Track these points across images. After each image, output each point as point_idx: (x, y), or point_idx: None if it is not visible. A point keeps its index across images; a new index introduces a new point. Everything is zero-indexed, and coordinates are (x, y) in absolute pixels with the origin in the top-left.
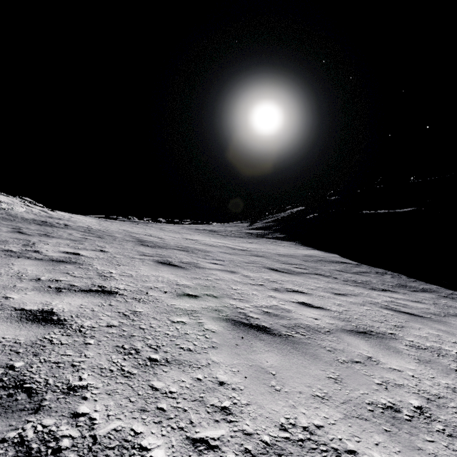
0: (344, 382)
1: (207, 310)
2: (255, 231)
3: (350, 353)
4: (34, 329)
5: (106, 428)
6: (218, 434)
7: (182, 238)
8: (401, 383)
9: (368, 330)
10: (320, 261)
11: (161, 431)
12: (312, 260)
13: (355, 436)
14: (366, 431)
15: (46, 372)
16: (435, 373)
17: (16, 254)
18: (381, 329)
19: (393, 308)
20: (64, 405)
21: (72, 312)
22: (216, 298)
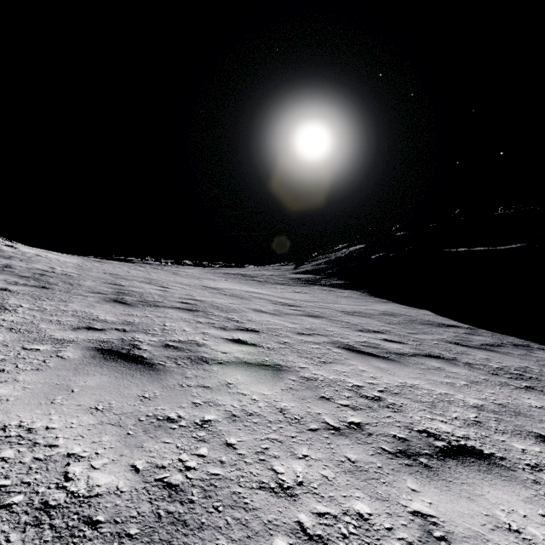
0: None
1: None
2: (303, 276)
3: None
4: None
5: None
6: None
7: (199, 287)
8: None
9: None
10: (412, 323)
11: None
12: (398, 322)
13: None
14: None
15: None
16: None
17: None
18: None
19: None
20: None
21: None
22: None
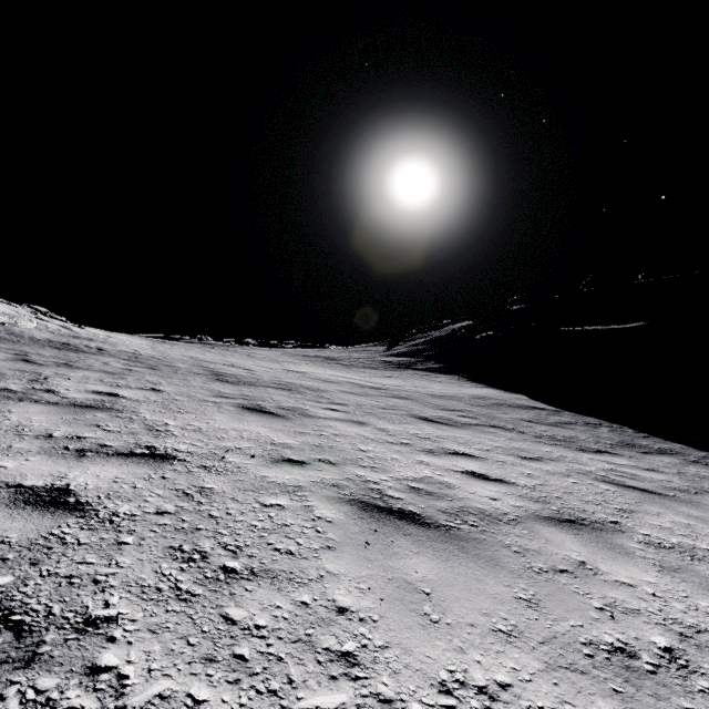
0: (543, 606)
1: (319, 485)
2: (395, 359)
3: (550, 555)
4: (36, 519)
5: (144, 693)
6: (335, 702)
7: (282, 370)
8: (636, 607)
9: (578, 517)
10: (498, 406)
11: (239, 698)
12: (485, 405)
13: (566, 702)
14: (584, 693)
15: (50, 593)
16: (689, 588)
17: (16, 395)
18: (598, 515)
19: (614, 481)
20: (76, 652)
21: (100, 490)
22: (333, 466)
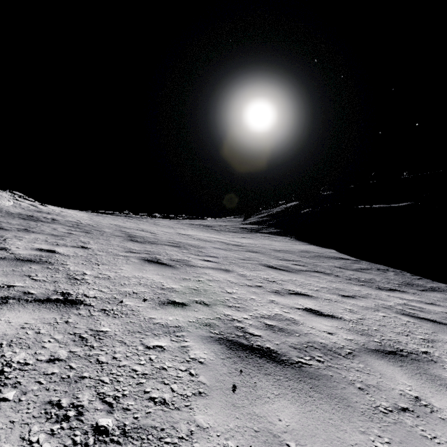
0: None
1: (195, 325)
2: (249, 226)
3: (389, 391)
4: None
5: None
6: None
7: (175, 233)
8: None
9: (397, 348)
10: (318, 257)
11: None
12: (309, 256)
13: None
14: None
15: None
16: None
17: None
18: (411, 346)
19: (410, 314)
20: None
21: (5, 337)
22: (207, 307)
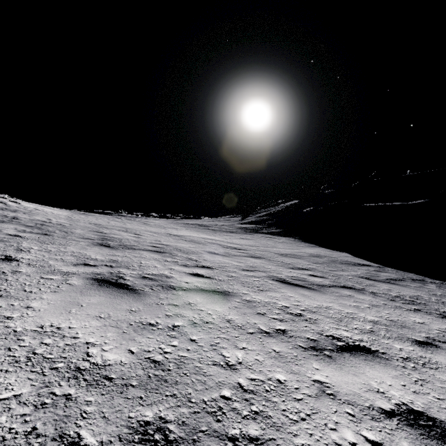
0: None
1: None
2: (248, 226)
3: None
4: None
5: None
6: None
7: (165, 234)
8: None
9: None
10: (333, 263)
11: None
12: (323, 262)
13: None
14: None
15: None
16: None
17: None
18: None
19: None
20: None
21: None
22: None
